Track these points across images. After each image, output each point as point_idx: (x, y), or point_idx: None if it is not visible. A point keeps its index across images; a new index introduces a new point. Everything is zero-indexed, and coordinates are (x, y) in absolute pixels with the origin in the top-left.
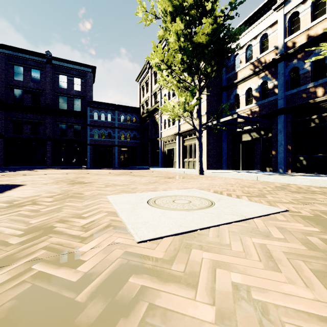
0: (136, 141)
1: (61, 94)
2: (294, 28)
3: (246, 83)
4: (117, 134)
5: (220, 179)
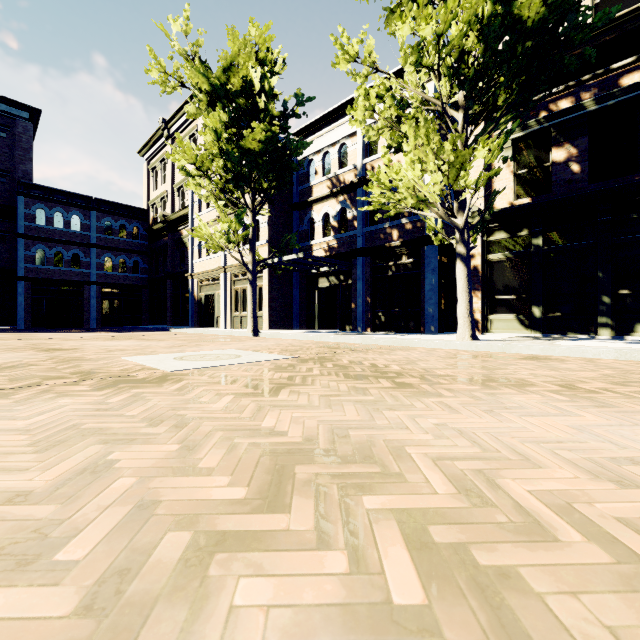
0: (140, 276)
1: None
2: (373, 148)
3: (323, 205)
4: (96, 258)
5: (276, 340)
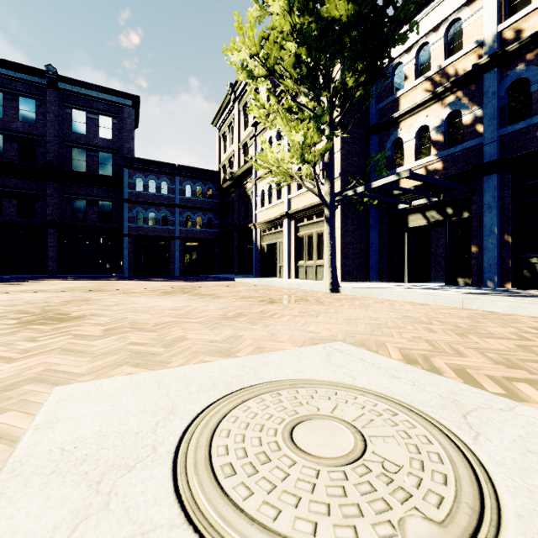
0: (213, 231)
1: (74, 144)
2: (517, 3)
3: (417, 117)
4: (179, 217)
5: (380, 304)
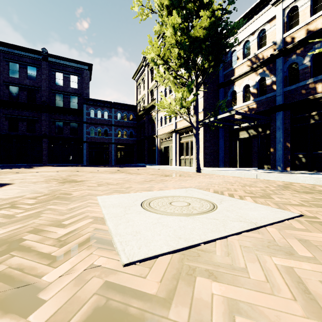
0: (133, 139)
1: (57, 91)
2: (292, 23)
3: (243, 80)
4: (114, 131)
5: (218, 177)
